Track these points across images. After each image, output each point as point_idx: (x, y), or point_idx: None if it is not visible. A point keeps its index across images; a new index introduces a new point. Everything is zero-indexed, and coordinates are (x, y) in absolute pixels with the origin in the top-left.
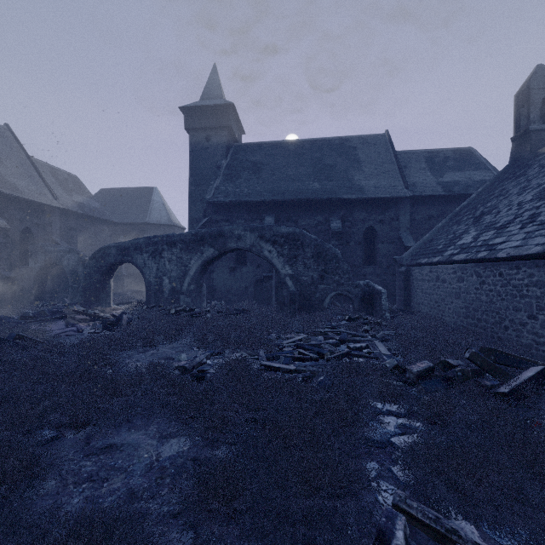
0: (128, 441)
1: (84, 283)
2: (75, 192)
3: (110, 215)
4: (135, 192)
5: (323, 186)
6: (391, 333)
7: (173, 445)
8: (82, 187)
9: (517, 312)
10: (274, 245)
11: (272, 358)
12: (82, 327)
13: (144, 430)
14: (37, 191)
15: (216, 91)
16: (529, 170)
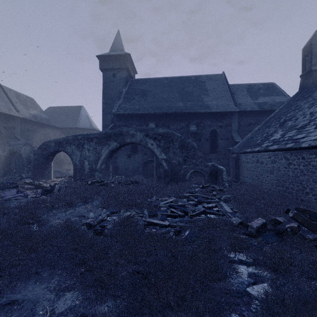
0: (28, 297)
1: (34, 165)
2: (31, 108)
3: (54, 122)
4: (70, 108)
5: (185, 105)
6: (230, 196)
7: (67, 300)
8: (36, 105)
9: (315, 183)
10: (155, 140)
11: (152, 215)
12: (28, 193)
13: (47, 283)
14: (5, 106)
15: (119, 46)
16: (313, 94)
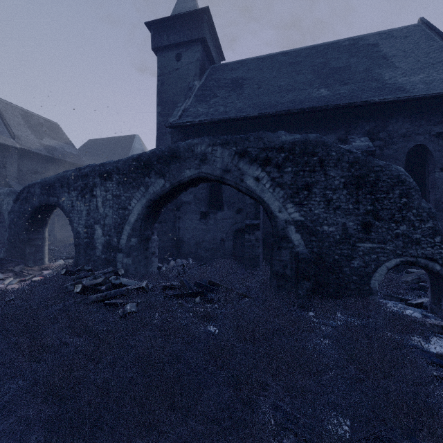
0: None
1: (9, 234)
2: (48, 136)
3: (92, 163)
4: (118, 140)
5: (334, 92)
6: None
7: None
8: (59, 133)
9: None
10: (265, 167)
11: None
12: None
13: None
14: None
15: (189, 3)
16: None
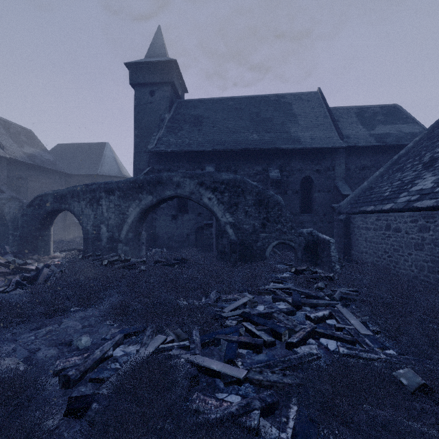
0: None
1: (22, 231)
2: (27, 144)
3: (64, 167)
4: (89, 146)
5: (261, 138)
6: (349, 291)
7: None
8: (35, 140)
9: None
10: (214, 192)
11: (209, 342)
12: None
13: None
14: None
15: (160, 50)
16: None
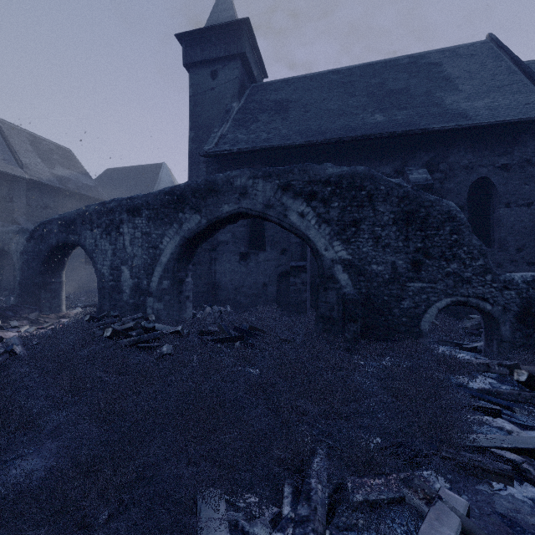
0: None
1: (21, 277)
2: (60, 165)
3: (111, 196)
4: (142, 169)
5: (390, 118)
6: None
7: None
8: (73, 161)
9: None
10: (311, 202)
11: None
12: None
13: None
14: None
15: (227, 12)
16: None
